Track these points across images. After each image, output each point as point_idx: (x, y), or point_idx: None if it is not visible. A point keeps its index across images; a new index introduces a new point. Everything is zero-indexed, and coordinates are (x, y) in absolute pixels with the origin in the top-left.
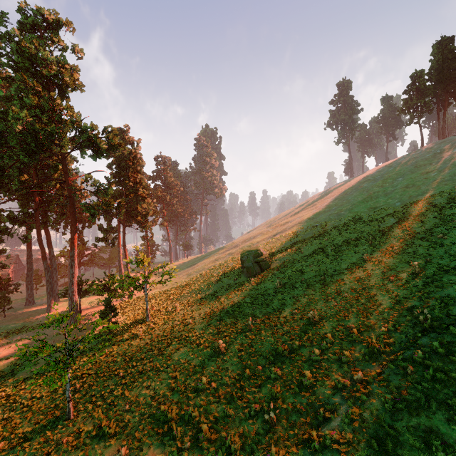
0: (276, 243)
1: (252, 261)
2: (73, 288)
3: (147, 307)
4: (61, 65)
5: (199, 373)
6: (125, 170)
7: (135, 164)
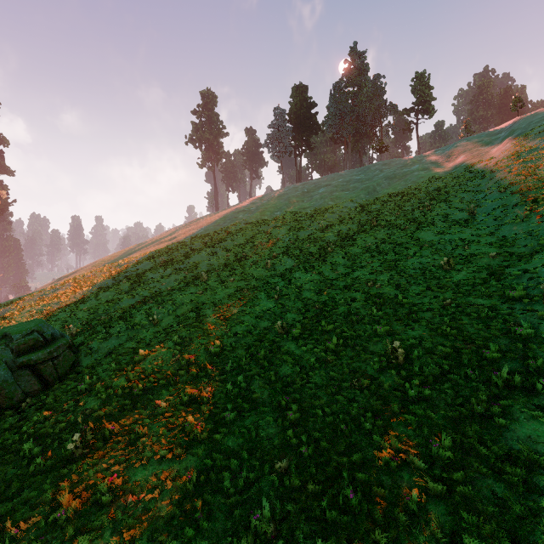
0: (102, 302)
1: (11, 365)
2: None
3: None
4: None
5: None
6: None
7: None
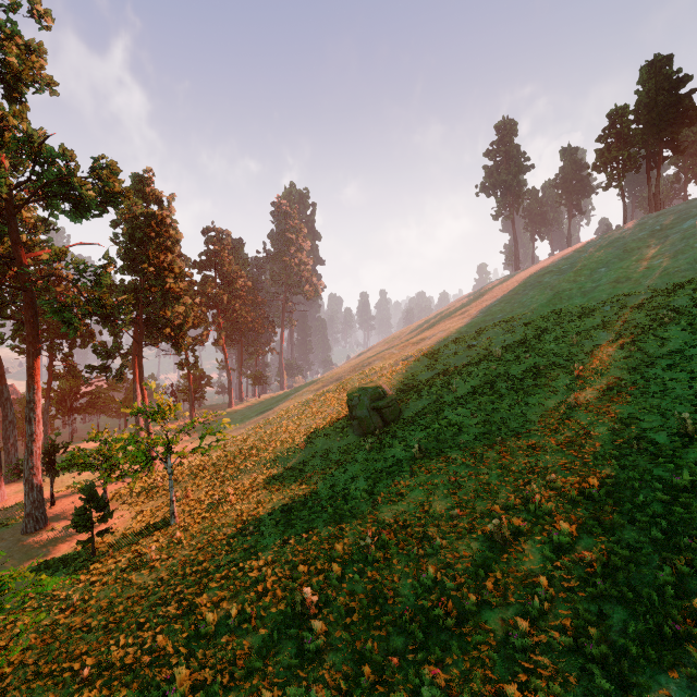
0: (408, 374)
1: (368, 408)
2: (33, 462)
3: (172, 497)
4: (6, 36)
5: (259, 673)
6: (143, 246)
7: (162, 237)
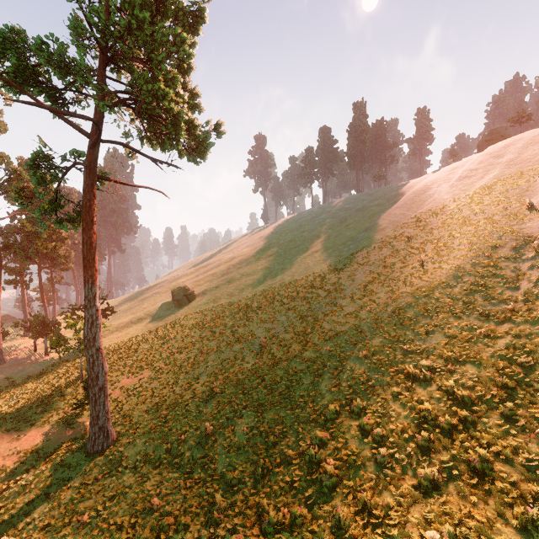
0: (200, 282)
1: (182, 295)
2: None
3: None
4: None
5: (159, 350)
6: None
7: None
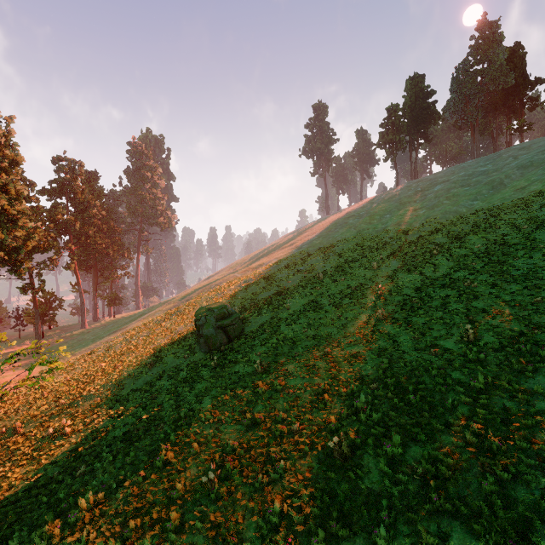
0: (249, 294)
1: (214, 326)
2: None
3: None
4: None
5: None
6: None
7: None
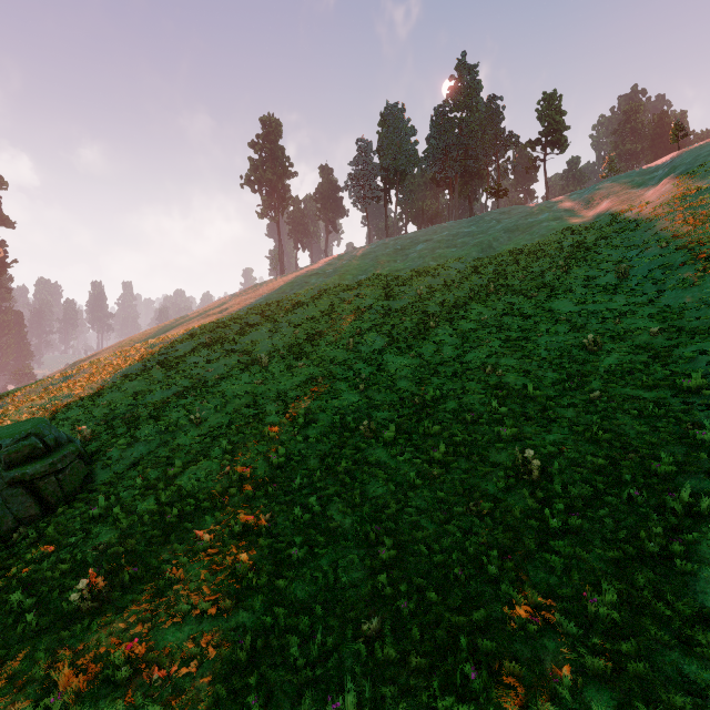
0: (127, 395)
1: None
2: None
3: None
4: None
5: None
6: None
7: None
